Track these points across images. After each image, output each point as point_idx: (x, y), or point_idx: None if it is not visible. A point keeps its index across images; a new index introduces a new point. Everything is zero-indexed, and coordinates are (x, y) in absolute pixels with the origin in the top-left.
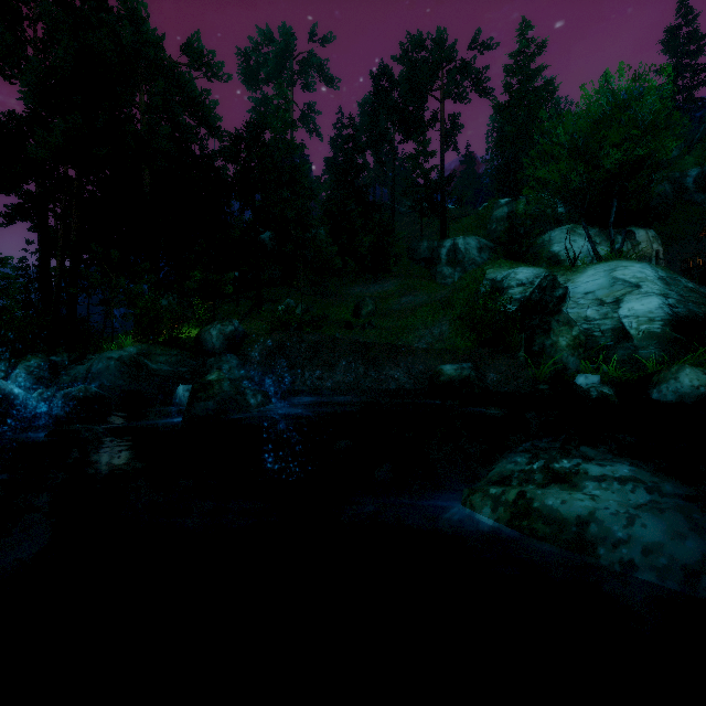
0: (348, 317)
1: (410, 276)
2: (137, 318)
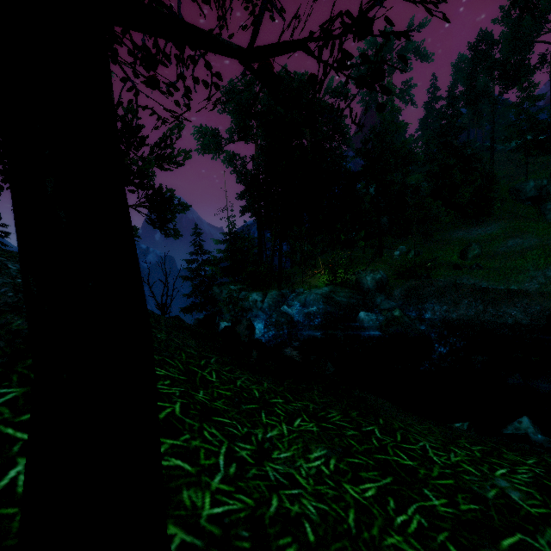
0: (454, 259)
1: (516, 218)
2: (328, 271)
